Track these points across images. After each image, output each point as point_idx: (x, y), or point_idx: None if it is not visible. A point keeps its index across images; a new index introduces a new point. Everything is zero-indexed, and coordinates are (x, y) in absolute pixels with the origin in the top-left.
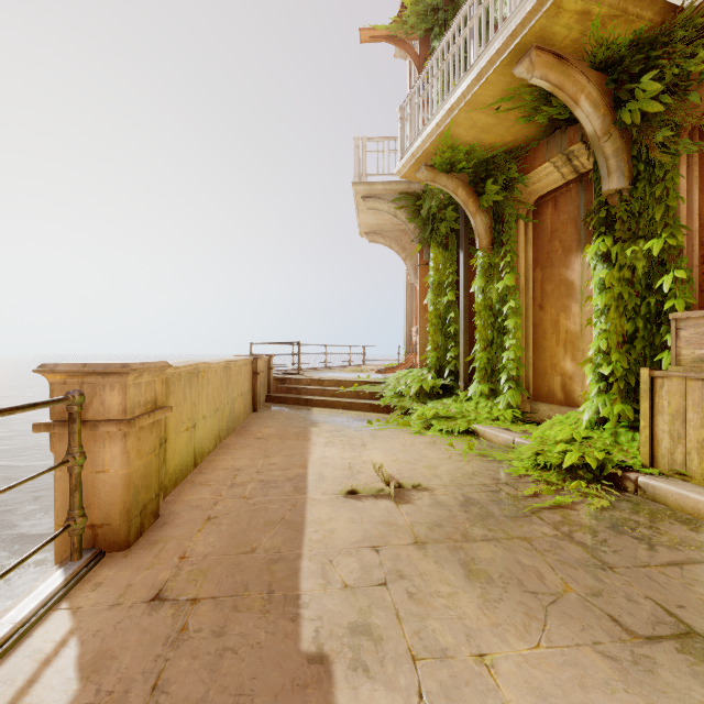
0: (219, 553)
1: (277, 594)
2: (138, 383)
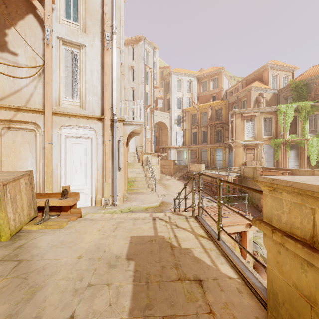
0: (189, 317)
1: (144, 282)
2: (277, 197)
